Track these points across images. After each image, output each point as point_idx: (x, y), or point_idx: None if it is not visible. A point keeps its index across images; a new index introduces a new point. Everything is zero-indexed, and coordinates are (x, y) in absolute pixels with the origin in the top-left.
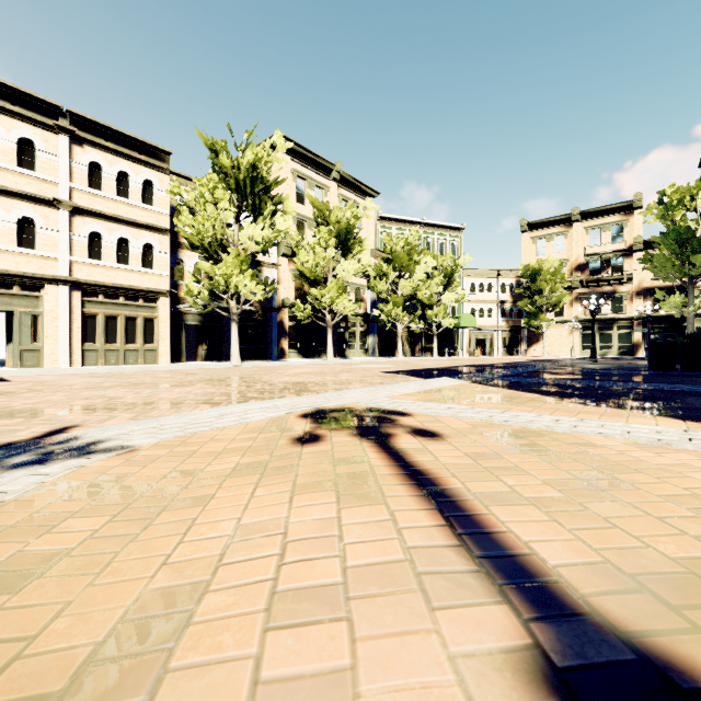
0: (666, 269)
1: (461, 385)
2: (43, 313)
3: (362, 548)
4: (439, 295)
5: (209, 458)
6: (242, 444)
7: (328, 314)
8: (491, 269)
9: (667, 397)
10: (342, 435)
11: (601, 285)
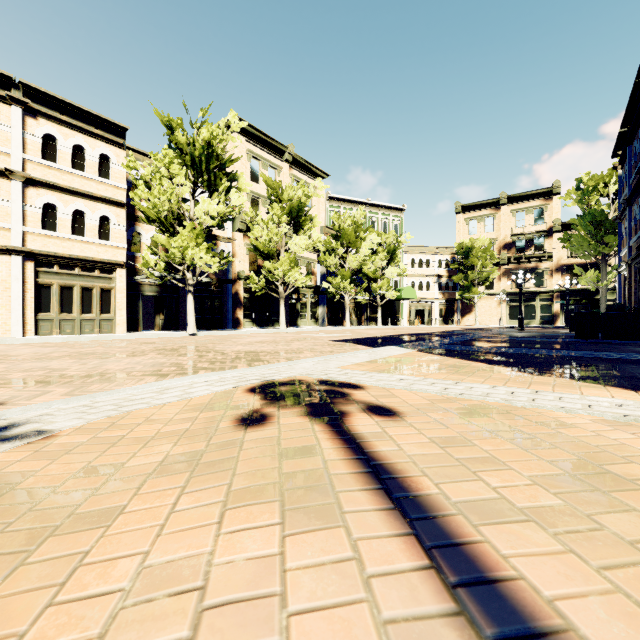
0: (583, 248)
1: (408, 353)
2: None
3: (314, 617)
4: (383, 269)
5: (138, 445)
6: (180, 425)
7: (280, 286)
8: (429, 247)
9: (603, 364)
10: (291, 414)
11: (525, 262)
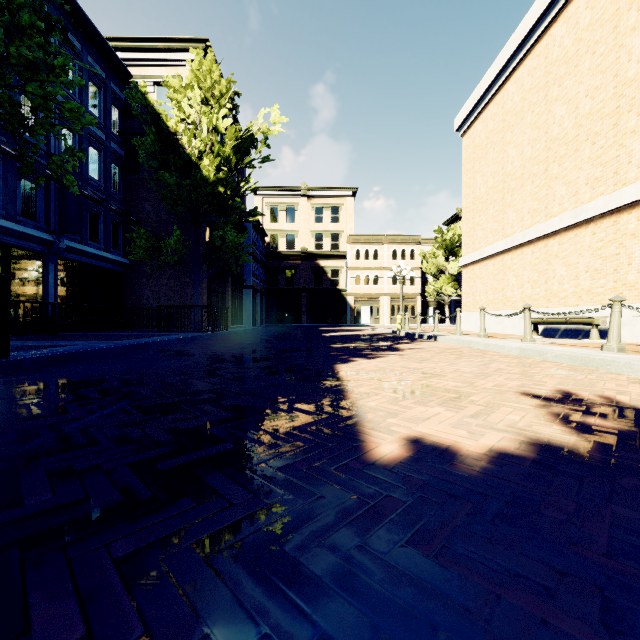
0: None
1: None
2: (380, 306)
3: None
4: None
5: None
6: None
7: None
8: None
9: None
10: None
11: None
